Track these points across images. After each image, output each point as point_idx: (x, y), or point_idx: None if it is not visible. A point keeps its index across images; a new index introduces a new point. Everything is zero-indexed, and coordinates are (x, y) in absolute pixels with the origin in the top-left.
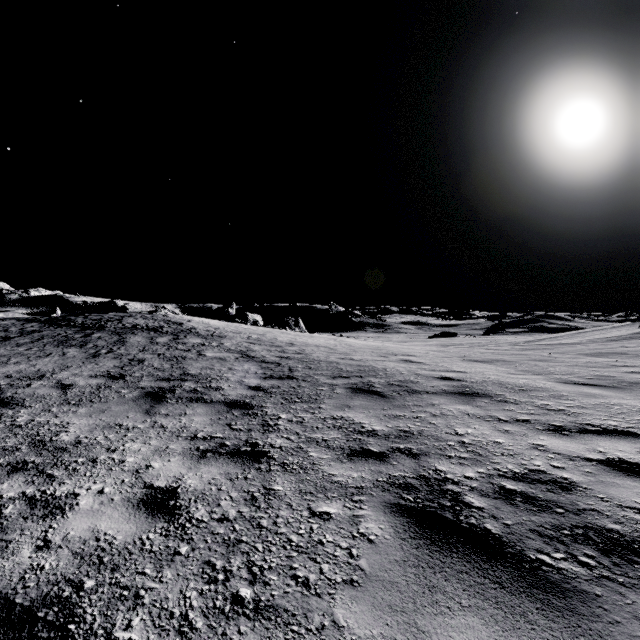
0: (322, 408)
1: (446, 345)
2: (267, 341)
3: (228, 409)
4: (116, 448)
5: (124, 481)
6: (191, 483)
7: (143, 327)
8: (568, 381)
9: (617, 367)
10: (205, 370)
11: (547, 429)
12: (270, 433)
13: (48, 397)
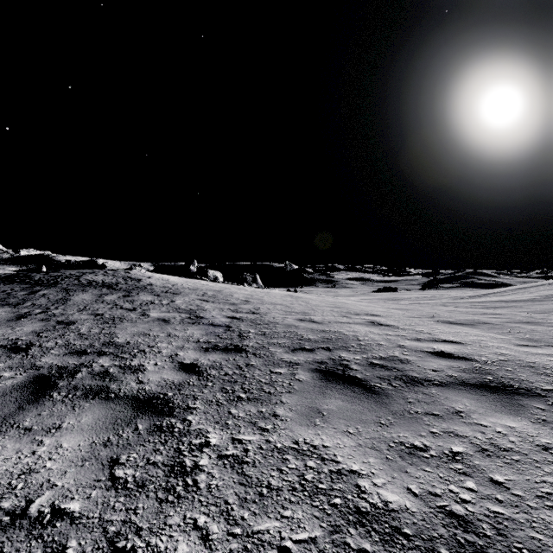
0: (279, 417)
1: (391, 299)
2: (222, 298)
3: (132, 415)
4: None
5: None
6: None
7: (98, 284)
8: None
9: None
10: (137, 337)
11: None
12: (174, 505)
13: None
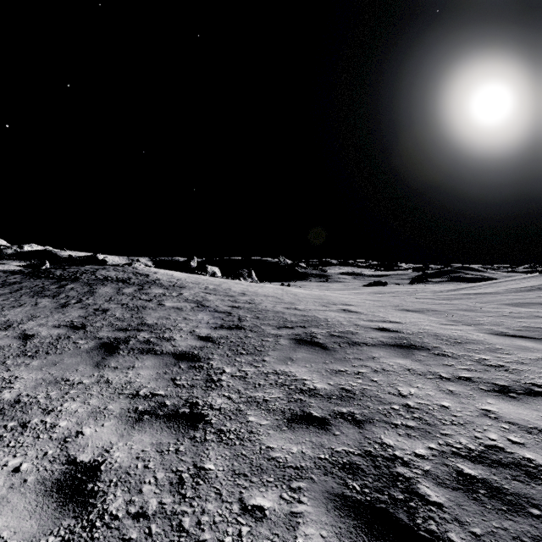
0: (266, 361)
1: (378, 293)
2: (222, 291)
3: (176, 361)
4: (53, 409)
5: (47, 454)
6: (118, 457)
7: (113, 279)
8: (499, 332)
9: (541, 318)
10: (161, 320)
11: (492, 390)
12: (212, 391)
13: (7, 348)
